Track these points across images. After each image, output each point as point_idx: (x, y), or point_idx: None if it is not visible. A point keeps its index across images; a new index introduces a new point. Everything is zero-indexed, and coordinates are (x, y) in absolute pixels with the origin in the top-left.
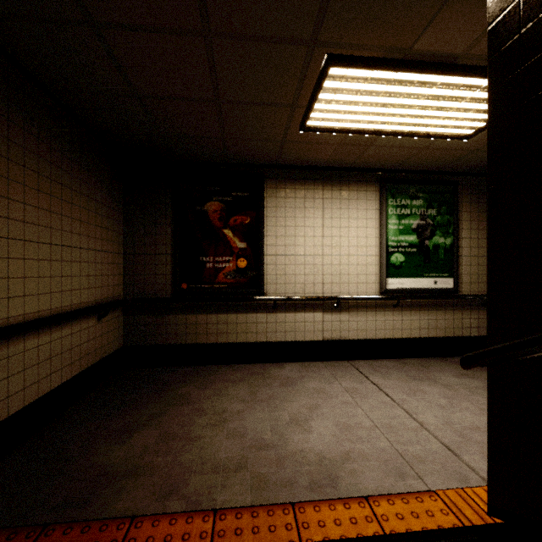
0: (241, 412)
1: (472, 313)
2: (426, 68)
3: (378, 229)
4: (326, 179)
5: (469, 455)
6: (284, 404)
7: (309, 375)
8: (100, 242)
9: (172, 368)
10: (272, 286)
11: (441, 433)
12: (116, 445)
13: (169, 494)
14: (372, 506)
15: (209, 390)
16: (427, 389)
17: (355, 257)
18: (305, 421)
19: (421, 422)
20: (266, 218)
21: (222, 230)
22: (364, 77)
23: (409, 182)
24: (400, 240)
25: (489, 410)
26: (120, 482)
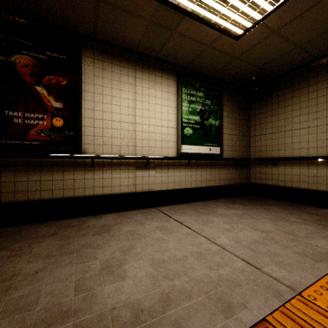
0: (40, 272)
1: (229, 170)
2: None
3: (176, 109)
4: (138, 62)
5: (266, 265)
6: (96, 251)
7: (124, 221)
8: None
9: None
10: (90, 146)
11: (238, 250)
12: None
13: None
14: None
15: (4, 252)
16: (213, 219)
17: (160, 128)
18: (119, 266)
19: (220, 244)
20: (84, 83)
21: (34, 87)
22: None
23: (195, 78)
24: (190, 119)
25: None
26: None
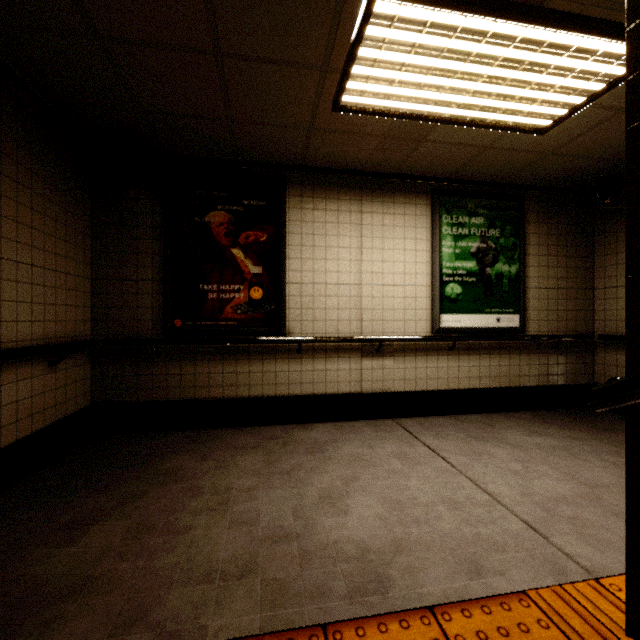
0: (252, 490)
1: (540, 358)
2: (505, 9)
3: (430, 253)
4: (365, 188)
5: (561, 536)
6: (311, 476)
7: (344, 438)
8: (53, 258)
9: (161, 434)
10: (296, 324)
11: (520, 507)
12: (60, 546)
13: (132, 622)
14: (440, 622)
15: (210, 461)
16: (493, 451)
17: (401, 288)
18: (340, 498)
19: (492, 493)
20: (288, 234)
21: (229, 250)
22: (422, 21)
23: (467, 195)
24: (457, 267)
25: (629, 473)
26: (55, 607)
